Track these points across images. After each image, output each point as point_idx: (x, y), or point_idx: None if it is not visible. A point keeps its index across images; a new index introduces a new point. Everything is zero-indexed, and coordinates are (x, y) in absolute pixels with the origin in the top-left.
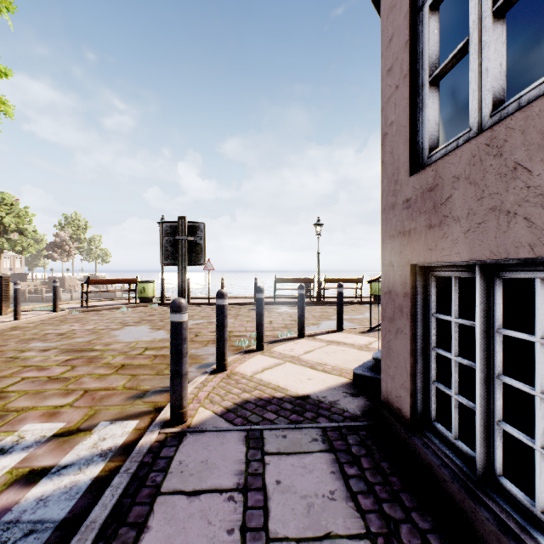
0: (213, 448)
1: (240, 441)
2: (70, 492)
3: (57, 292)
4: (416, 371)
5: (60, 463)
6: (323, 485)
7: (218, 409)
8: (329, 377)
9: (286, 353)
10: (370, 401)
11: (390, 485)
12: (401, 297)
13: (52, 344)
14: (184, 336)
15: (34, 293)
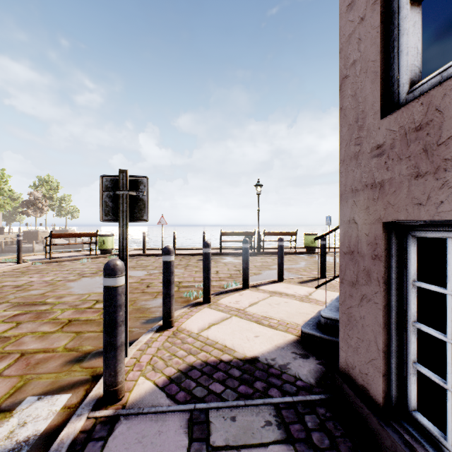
0: (149, 441)
1: (181, 428)
2: None
3: (20, 245)
4: (390, 347)
5: None
6: None
7: (159, 379)
8: (276, 334)
9: (232, 305)
10: (321, 364)
11: None
12: (369, 259)
13: (5, 297)
14: (119, 302)
15: (10, 245)
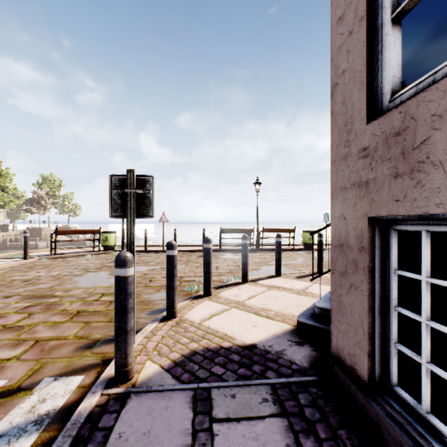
0: (158, 414)
1: (186, 404)
2: None
3: (27, 242)
4: (374, 330)
5: None
6: None
7: (165, 362)
8: (273, 324)
9: (232, 298)
10: (315, 350)
11: None
12: (356, 251)
13: (15, 291)
14: (129, 291)
15: (14, 242)
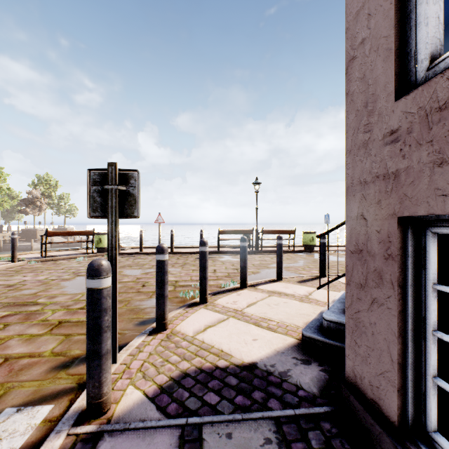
0: None
1: (171, 447)
2: None
3: (15, 244)
4: (406, 359)
5: None
6: None
7: (150, 388)
8: (275, 337)
9: (230, 306)
10: (324, 371)
11: None
12: (380, 259)
13: None
14: (104, 306)
15: (8, 243)
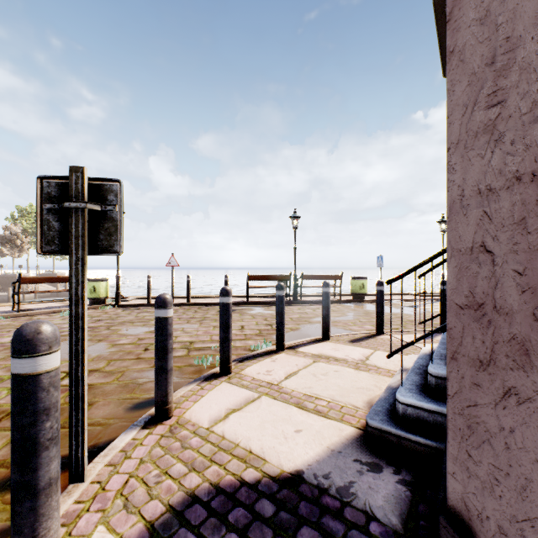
0: None
1: None
2: None
3: None
4: None
5: None
6: None
7: (132, 529)
8: (327, 426)
9: (262, 378)
10: (403, 483)
11: None
12: (525, 320)
13: None
14: (42, 404)
15: None
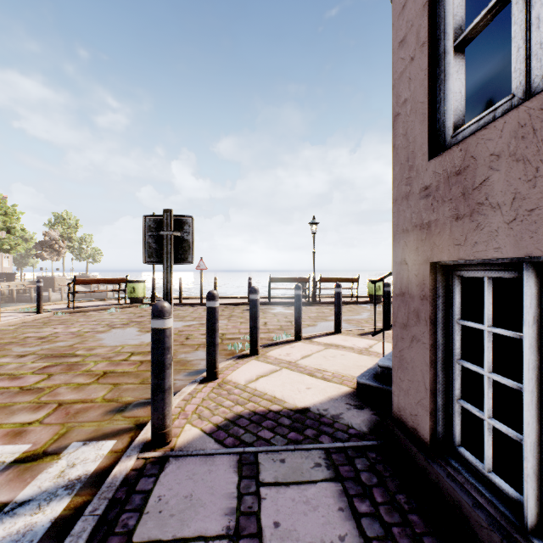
0: (200, 478)
1: (231, 468)
2: (23, 540)
3: (41, 293)
4: (437, 386)
5: (17, 499)
6: (330, 528)
7: (206, 426)
8: (329, 386)
9: (283, 358)
10: (376, 414)
11: (410, 527)
12: (418, 300)
13: (30, 349)
14: (167, 344)
15: (22, 293)
